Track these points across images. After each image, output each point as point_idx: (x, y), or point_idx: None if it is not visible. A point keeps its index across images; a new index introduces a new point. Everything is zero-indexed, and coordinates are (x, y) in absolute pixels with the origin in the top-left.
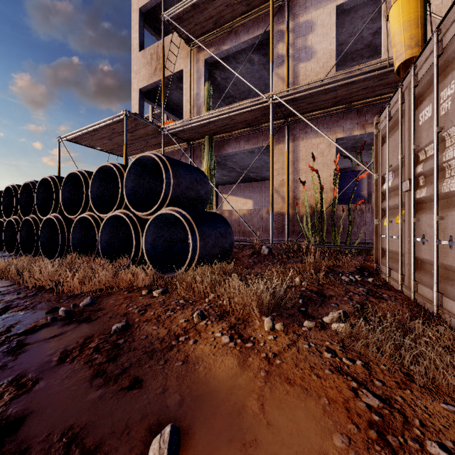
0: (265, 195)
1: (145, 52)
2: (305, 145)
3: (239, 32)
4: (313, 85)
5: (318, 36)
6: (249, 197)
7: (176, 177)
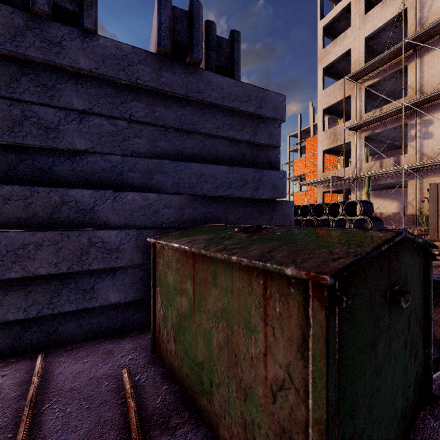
0: None
1: (326, 132)
2: (427, 181)
3: (386, 123)
4: (424, 163)
5: (435, 127)
6: (395, 199)
7: (363, 207)
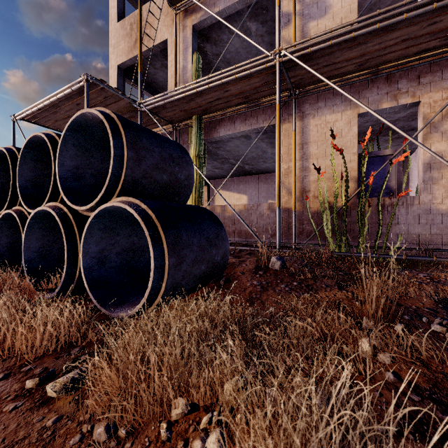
0: (261, 190)
1: (124, 23)
2: (317, 123)
3: None
4: (337, 32)
5: None
6: (243, 192)
7: (134, 147)
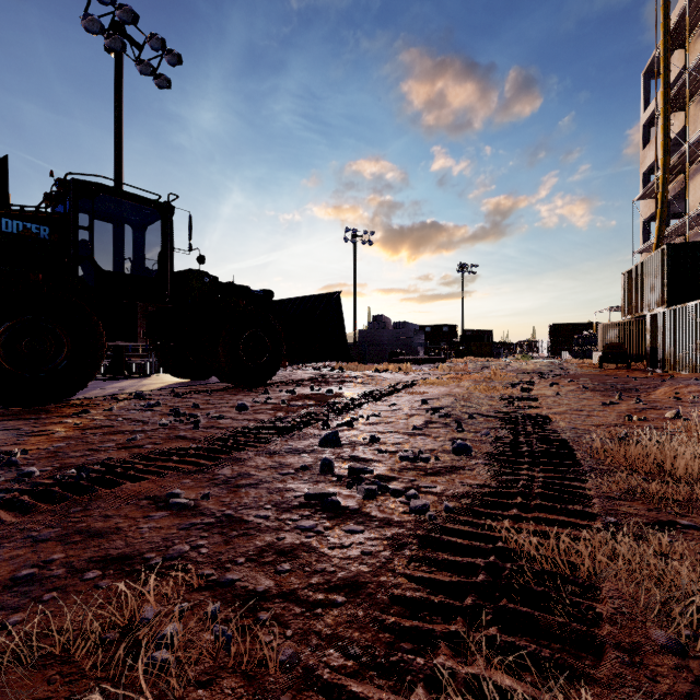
0: None
1: None
2: None
3: None
4: None
5: None
6: None
7: None
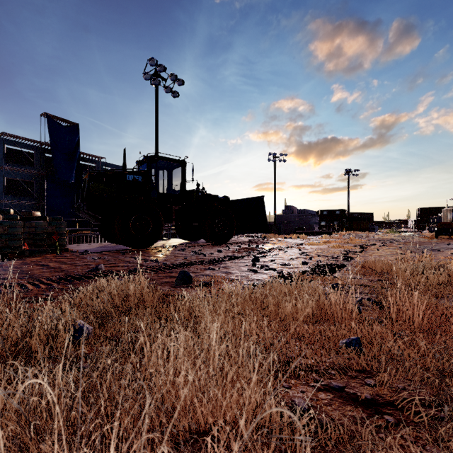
0: None
1: None
2: None
3: None
4: None
5: None
6: None
7: None
